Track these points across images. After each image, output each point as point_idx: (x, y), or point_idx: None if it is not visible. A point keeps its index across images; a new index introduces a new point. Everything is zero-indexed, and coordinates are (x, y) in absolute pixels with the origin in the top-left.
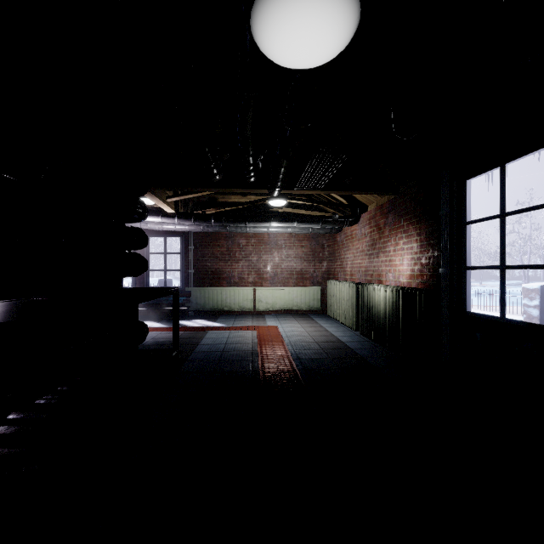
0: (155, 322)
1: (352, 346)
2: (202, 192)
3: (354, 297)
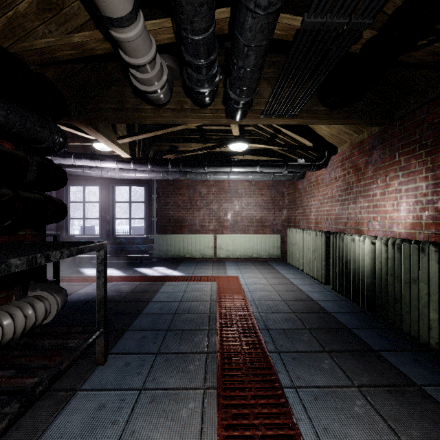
0: (117, 270)
1: (328, 308)
2: (155, 131)
3: (323, 247)
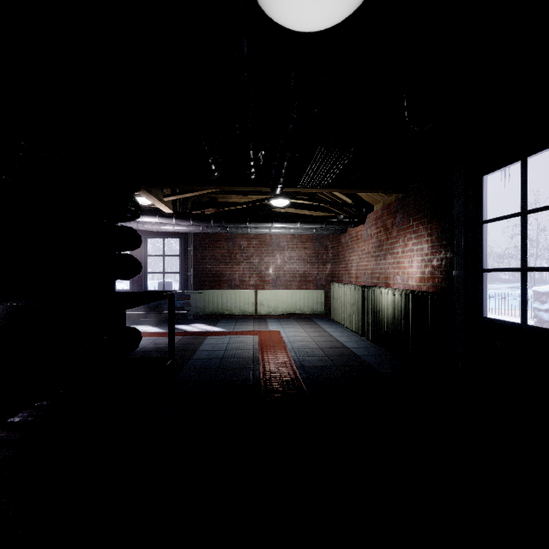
0: (153, 327)
1: (358, 352)
2: (201, 191)
3: (360, 300)
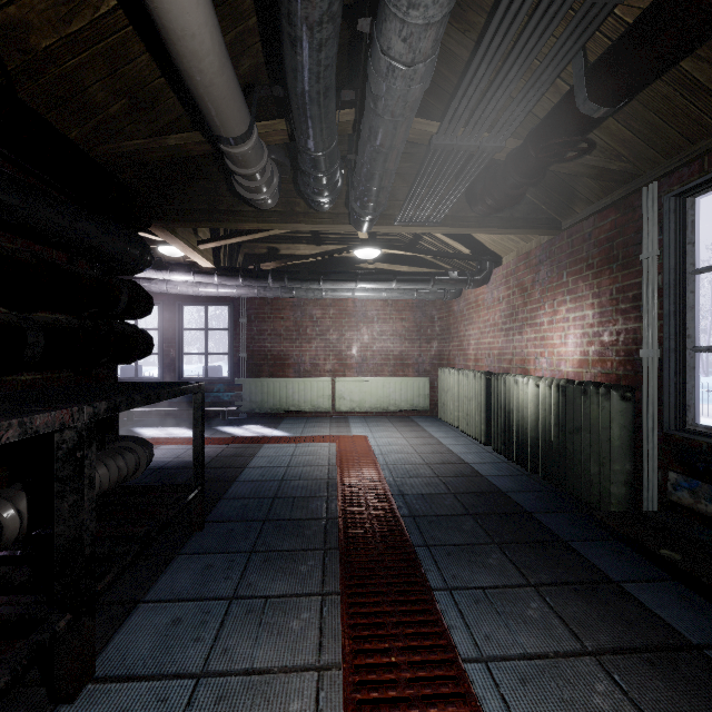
0: (189, 429)
1: (483, 471)
2: (252, 234)
3: (483, 393)
